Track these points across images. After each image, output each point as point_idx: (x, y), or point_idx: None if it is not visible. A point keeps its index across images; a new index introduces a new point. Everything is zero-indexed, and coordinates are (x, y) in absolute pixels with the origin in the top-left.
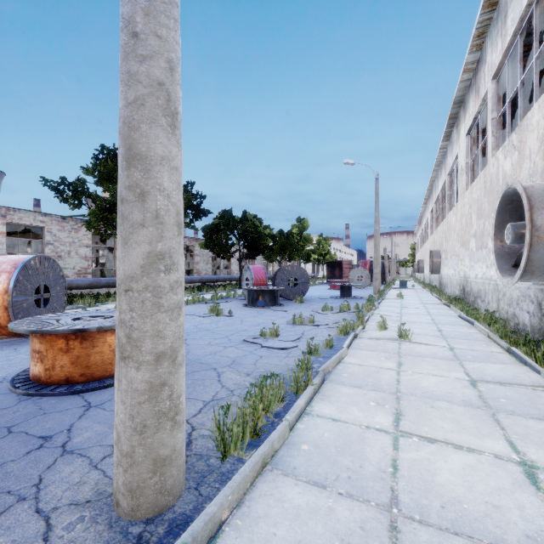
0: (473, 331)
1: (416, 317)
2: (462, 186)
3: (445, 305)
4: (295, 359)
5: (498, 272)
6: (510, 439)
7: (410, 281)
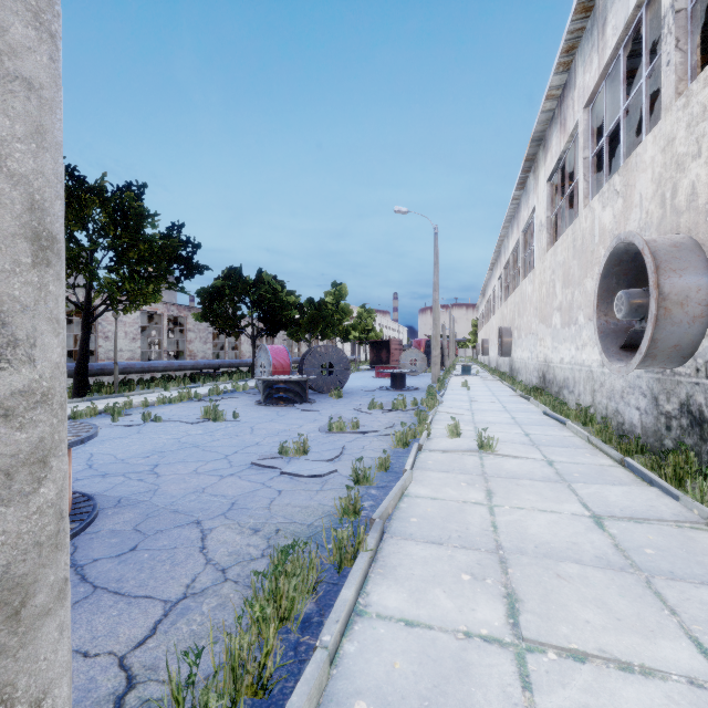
0: (568, 434)
1: (491, 415)
2: (542, 246)
3: (522, 397)
4: (334, 493)
5: (604, 356)
6: (694, 636)
7: (473, 366)
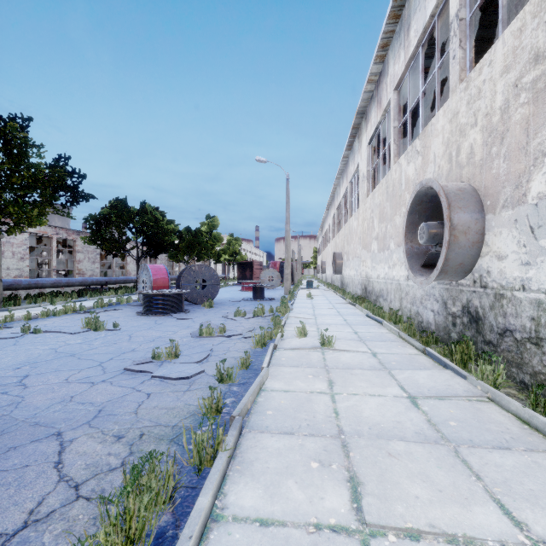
0: (384, 331)
1: (329, 318)
2: (364, 192)
3: (351, 304)
4: (200, 392)
5: (410, 272)
6: (497, 498)
7: (314, 281)
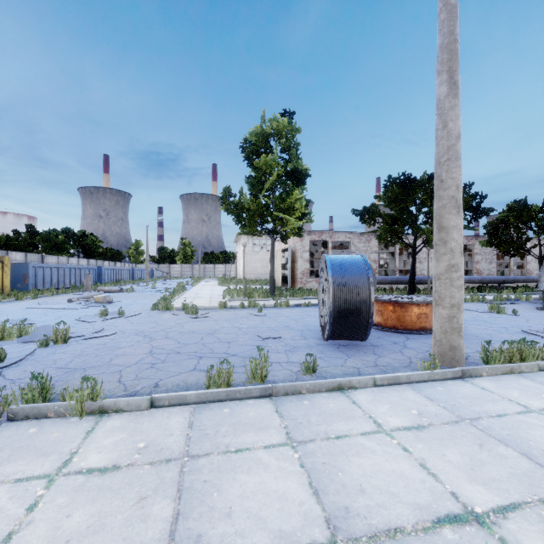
0: None
1: None
2: None
3: None
4: None
5: None
6: None
7: None
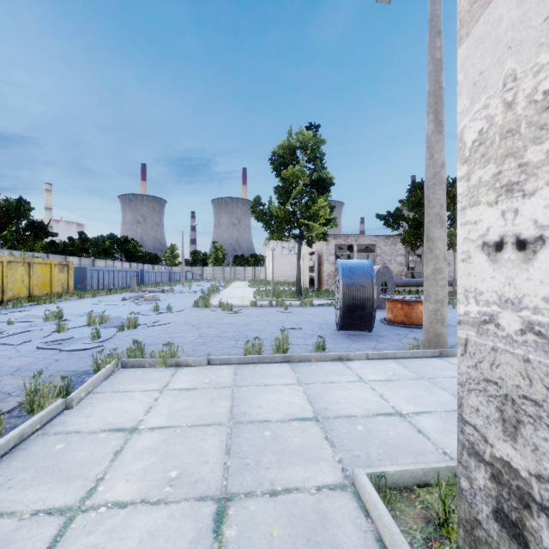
0: None
1: None
2: None
3: None
4: None
5: None
6: None
7: None
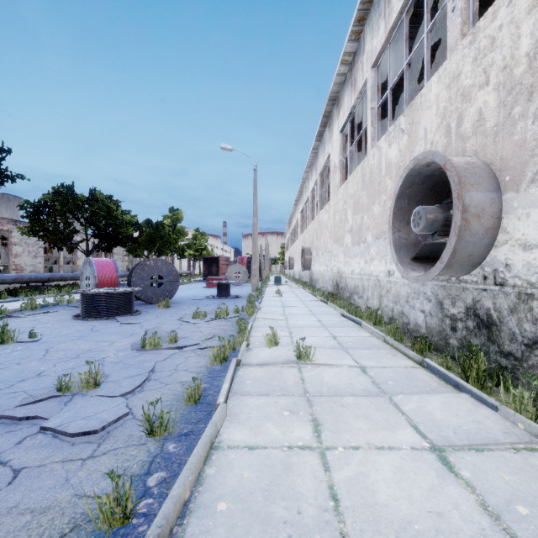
0: (366, 335)
1: (302, 319)
2: (336, 183)
3: (322, 301)
4: (110, 461)
5: (400, 266)
6: None
7: (282, 277)
